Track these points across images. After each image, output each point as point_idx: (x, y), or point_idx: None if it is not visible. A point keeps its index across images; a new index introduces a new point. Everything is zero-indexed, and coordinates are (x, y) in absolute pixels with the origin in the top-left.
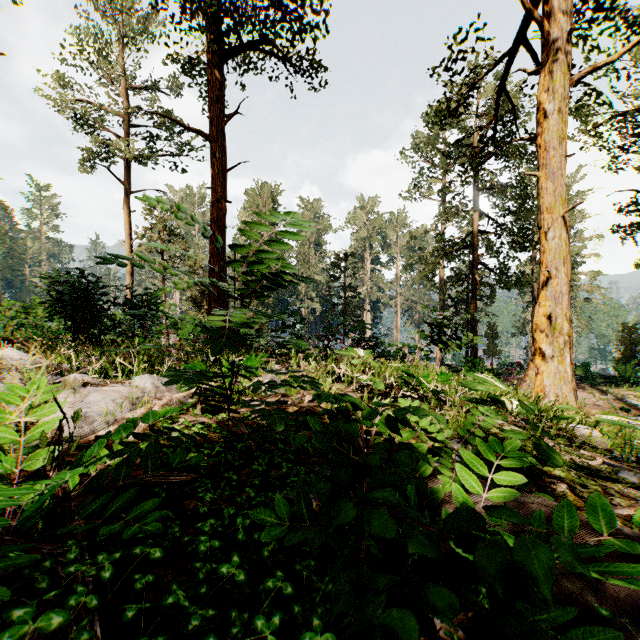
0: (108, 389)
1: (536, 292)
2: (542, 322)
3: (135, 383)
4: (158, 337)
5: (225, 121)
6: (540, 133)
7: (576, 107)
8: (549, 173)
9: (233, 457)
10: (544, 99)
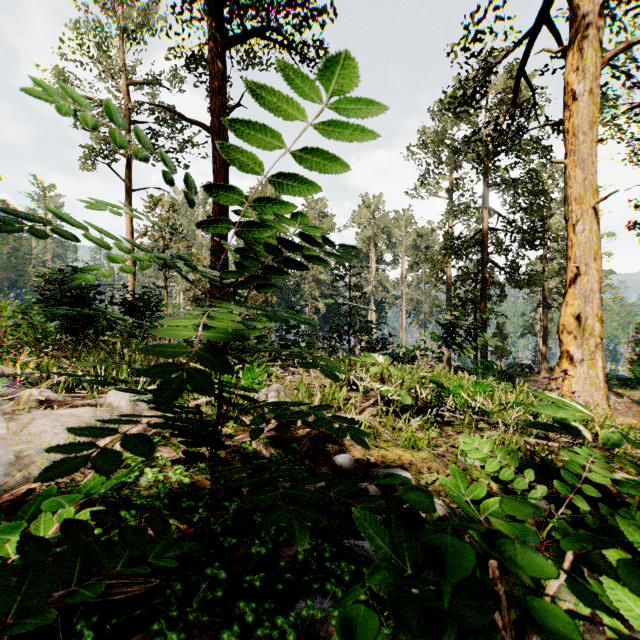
0: (64, 412)
1: (547, 291)
2: (570, 323)
3: (109, 399)
4: (159, 338)
5: (227, 113)
6: (568, 117)
7: (601, 92)
8: (578, 160)
9: (222, 528)
10: (572, 80)
